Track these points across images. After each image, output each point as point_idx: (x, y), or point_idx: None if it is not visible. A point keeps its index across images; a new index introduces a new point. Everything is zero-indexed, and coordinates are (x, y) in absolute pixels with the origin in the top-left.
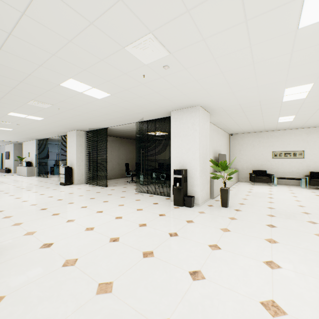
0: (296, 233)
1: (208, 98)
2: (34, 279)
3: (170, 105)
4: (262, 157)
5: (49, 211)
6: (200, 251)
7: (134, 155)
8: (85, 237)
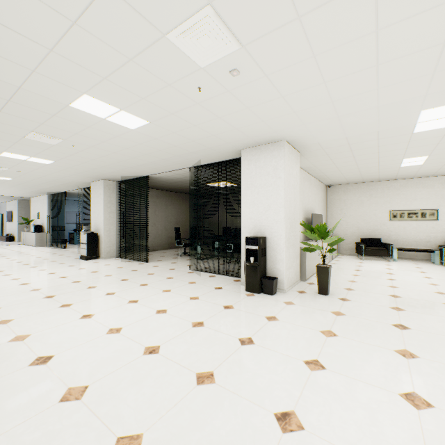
0: (444, 339)
1: (299, 128)
2: (7, 427)
3: (241, 140)
4: (374, 218)
5: (56, 299)
6: (291, 373)
7: (188, 216)
8: (106, 345)
